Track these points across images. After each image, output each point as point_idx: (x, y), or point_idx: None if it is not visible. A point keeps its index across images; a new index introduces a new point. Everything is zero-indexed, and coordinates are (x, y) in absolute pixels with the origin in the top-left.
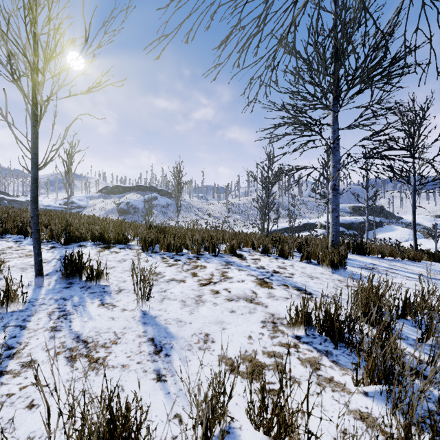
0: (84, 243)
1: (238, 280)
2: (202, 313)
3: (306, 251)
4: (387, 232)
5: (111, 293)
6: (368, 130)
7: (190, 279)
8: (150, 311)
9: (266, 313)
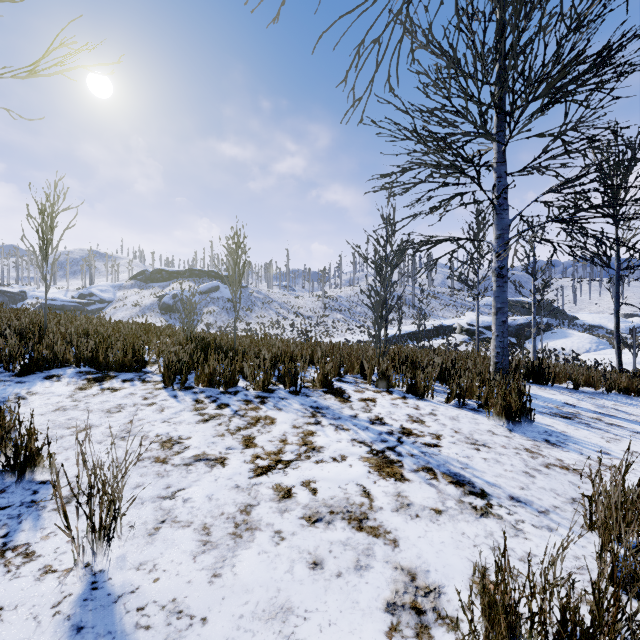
0: (60, 370)
1: (333, 457)
2: (242, 575)
3: (456, 386)
4: (558, 339)
5: (44, 507)
6: (556, 176)
7: (236, 455)
8: (112, 571)
9: (396, 571)
